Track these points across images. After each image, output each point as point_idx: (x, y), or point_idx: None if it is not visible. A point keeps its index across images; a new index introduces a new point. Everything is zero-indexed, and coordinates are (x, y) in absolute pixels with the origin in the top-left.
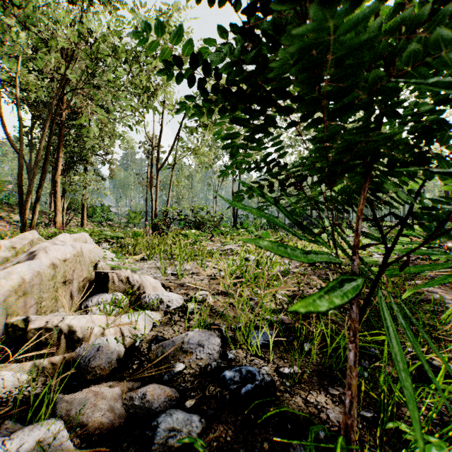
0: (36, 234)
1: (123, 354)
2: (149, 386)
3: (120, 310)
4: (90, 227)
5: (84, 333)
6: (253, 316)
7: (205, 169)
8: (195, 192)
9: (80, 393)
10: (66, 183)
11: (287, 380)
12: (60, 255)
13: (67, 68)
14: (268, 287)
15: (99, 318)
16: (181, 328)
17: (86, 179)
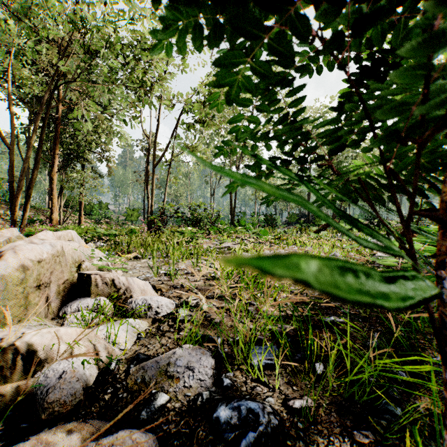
0: (16, 232)
1: (94, 378)
2: (117, 435)
3: (103, 317)
4: (88, 224)
5: (47, 353)
6: (252, 324)
7: (202, 166)
8: (192, 190)
9: (24, 445)
10: (63, 180)
11: (299, 422)
12: (34, 255)
13: (59, 60)
14: (268, 290)
15: (68, 332)
16: (170, 340)
17: (83, 176)
